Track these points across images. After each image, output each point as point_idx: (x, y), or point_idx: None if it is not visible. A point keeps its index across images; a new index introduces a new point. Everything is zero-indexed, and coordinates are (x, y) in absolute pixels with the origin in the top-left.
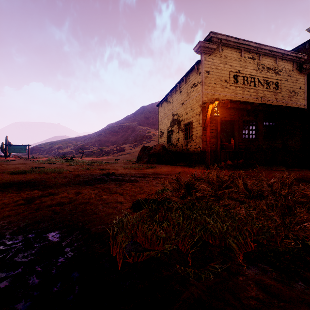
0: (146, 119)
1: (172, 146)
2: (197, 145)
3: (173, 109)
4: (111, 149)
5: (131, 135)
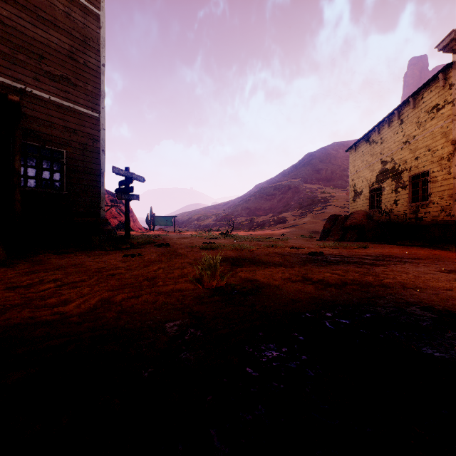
0: (315, 172)
1: (380, 213)
2: (443, 211)
3: (382, 153)
4: (265, 220)
5: (293, 199)
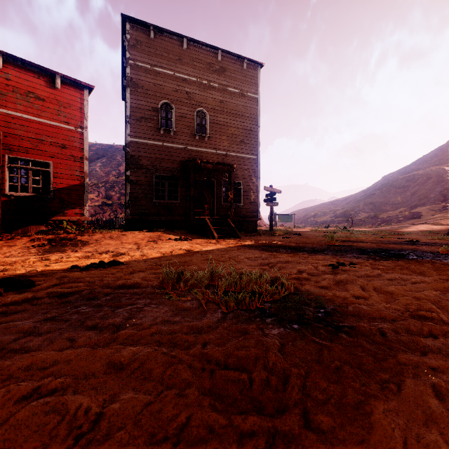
0: None
1: None
2: None
3: None
4: (392, 215)
5: (434, 191)
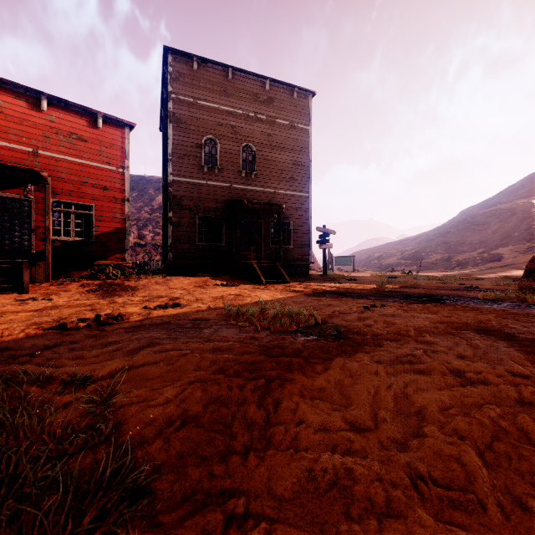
0: None
1: None
2: None
3: None
4: (469, 257)
5: (518, 228)
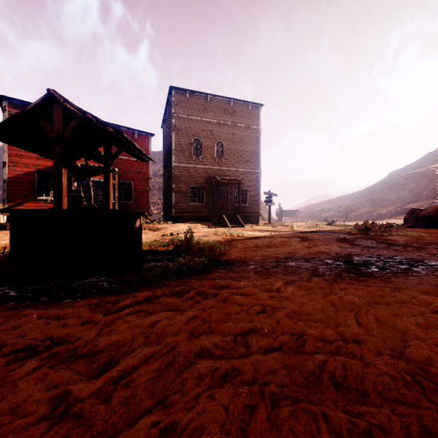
0: None
1: None
2: None
3: None
4: (387, 211)
5: (427, 188)
